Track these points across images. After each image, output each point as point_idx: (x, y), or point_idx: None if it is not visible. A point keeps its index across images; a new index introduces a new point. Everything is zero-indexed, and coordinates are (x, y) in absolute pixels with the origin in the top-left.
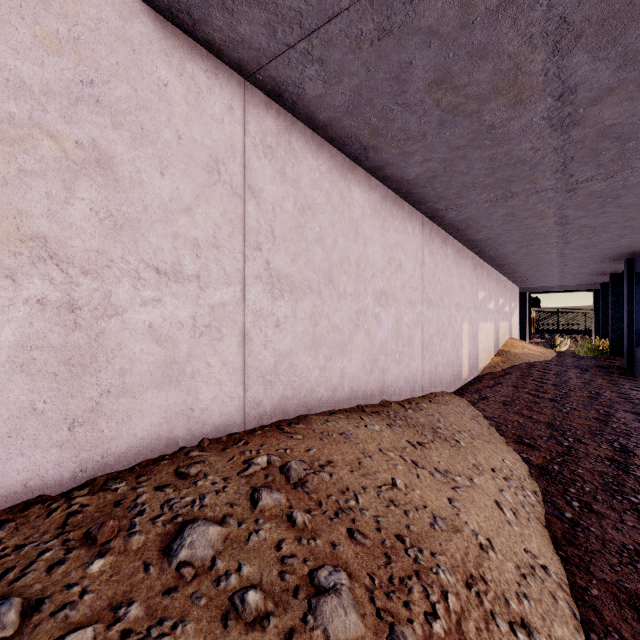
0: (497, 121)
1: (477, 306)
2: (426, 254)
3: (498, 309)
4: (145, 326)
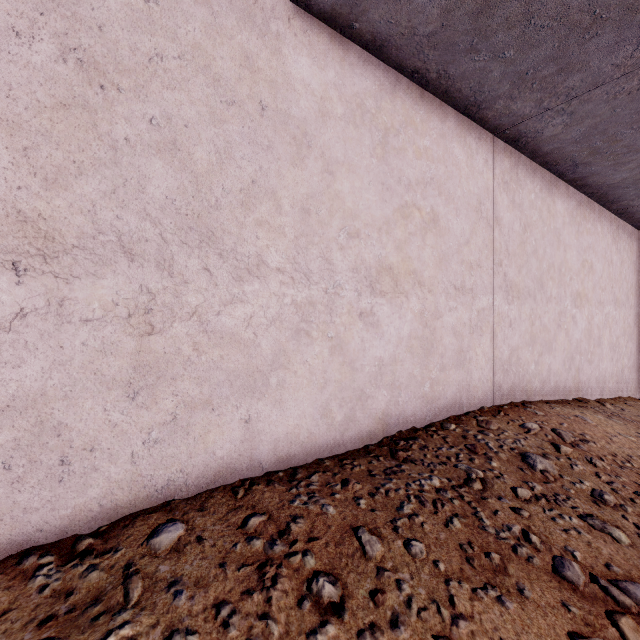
0: None
1: None
2: (613, 252)
3: None
4: (450, 325)
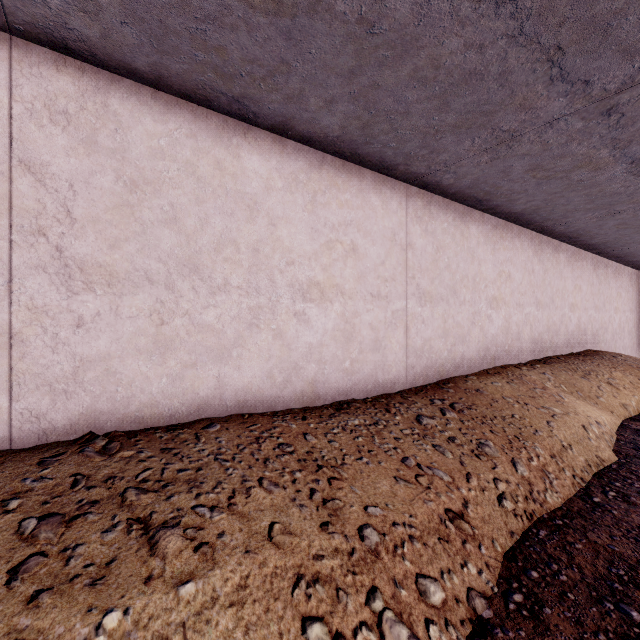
0: None
1: None
2: (629, 286)
3: None
4: (583, 321)
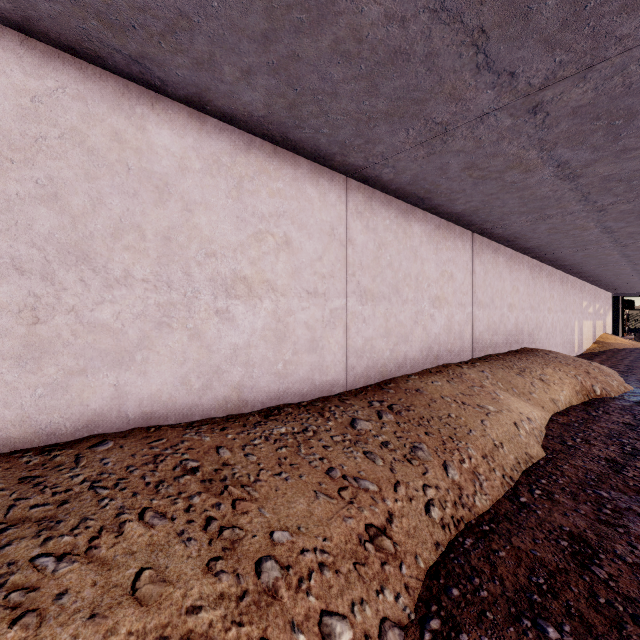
0: (602, 257)
1: (582, 311)
2: (560, 288)
3: (595, 312)
4: (520, 320)
